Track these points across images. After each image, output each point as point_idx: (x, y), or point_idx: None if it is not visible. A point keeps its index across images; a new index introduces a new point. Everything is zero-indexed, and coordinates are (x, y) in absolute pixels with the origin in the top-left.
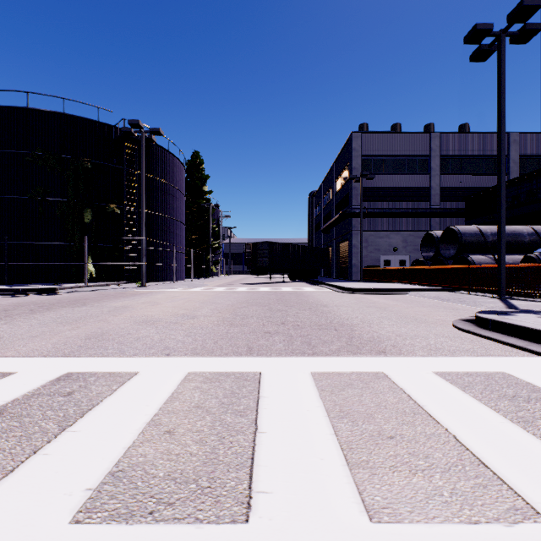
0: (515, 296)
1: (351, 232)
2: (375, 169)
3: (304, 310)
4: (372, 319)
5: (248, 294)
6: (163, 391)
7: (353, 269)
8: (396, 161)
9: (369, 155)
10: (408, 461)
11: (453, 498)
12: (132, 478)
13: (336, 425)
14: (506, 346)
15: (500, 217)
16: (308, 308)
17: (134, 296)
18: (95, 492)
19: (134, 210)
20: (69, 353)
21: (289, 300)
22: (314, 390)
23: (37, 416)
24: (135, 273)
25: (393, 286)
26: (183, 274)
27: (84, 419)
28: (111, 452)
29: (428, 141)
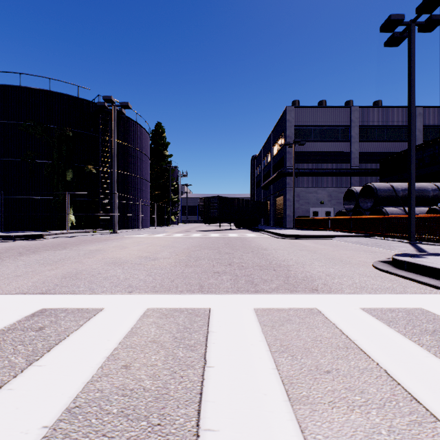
0: (422, 241)
1: (285, 188)
2: (306, 137)
3: (248, 253)
4: (304, 260)
5: (201, 239)
6: (124, 326)
7: (288, 218)
8: (323, 130)
9: (301, 126)
10: (345, 396)
11: (391, 436)
12: (87, 415)
13: (277, 359)
14: (421, 284)
15: (410, 176)
16: (251, 252)
17: (107, 241)
18: (50, 430)
19: (108, 170)
20: (46, 291)
21: (235, 244)
22: (257, 326)
23: (8, 350)
24: (109, 222)
25: (321, 233)
26: (148, 223)
27: (50, 354)
28: (70, 387)
29: (348, 114)
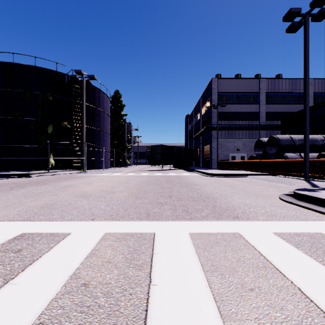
0: (314, 178)
1: (211, 139)
2: (226, 101)
3: (183, 188)
4: (227, 193)
5: (148, 177)
6: (85, 248)
7: (213, 161)
8: (239, 96)
9: (222, 92)
10: (268, 313)
11: None
12: None
13: (209, 278)
14: (317, 213)
15: (305, 129)
16: (186, 186)
17: (78, 178)
18: None
19: (79, 125)
20: (27, 218)
21: (174, 181)
22: (192, 248)
23: None
24: (79, 164)
25: (238, 172)
26: (109, 164)
27: (24, 273)
28: (37, 304)
29: (258, 84)
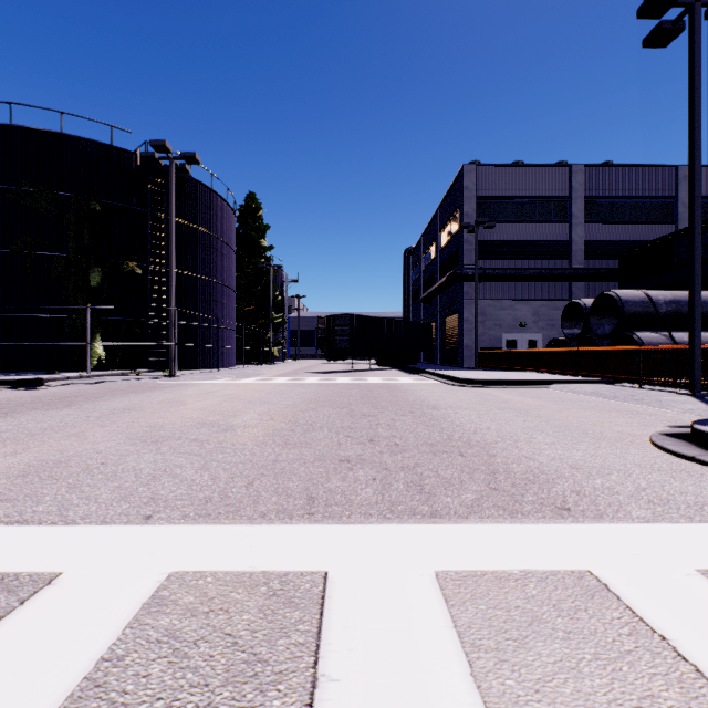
0: None
1: (462, 301)
2: (495, 215)
3: (404, 415)
4: (514, 431)
5: (320, 388)
6: (78, 653)
7: (465, 352)
8: (524, 205)
9: (487, 197)
10: None
11: None
12: None
13: None
14: None
15: (693, 275)
16: (410, 412)
17: (153, 391)
18: None
19: (163, 269)
20: None
21: (379, 398)
22: (455, 648)
23: None
24: (164, 357)
25: (526, 377)
26: (233, 359)
27: None
28: None
29: (567, 177)
